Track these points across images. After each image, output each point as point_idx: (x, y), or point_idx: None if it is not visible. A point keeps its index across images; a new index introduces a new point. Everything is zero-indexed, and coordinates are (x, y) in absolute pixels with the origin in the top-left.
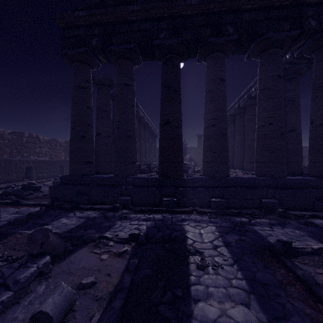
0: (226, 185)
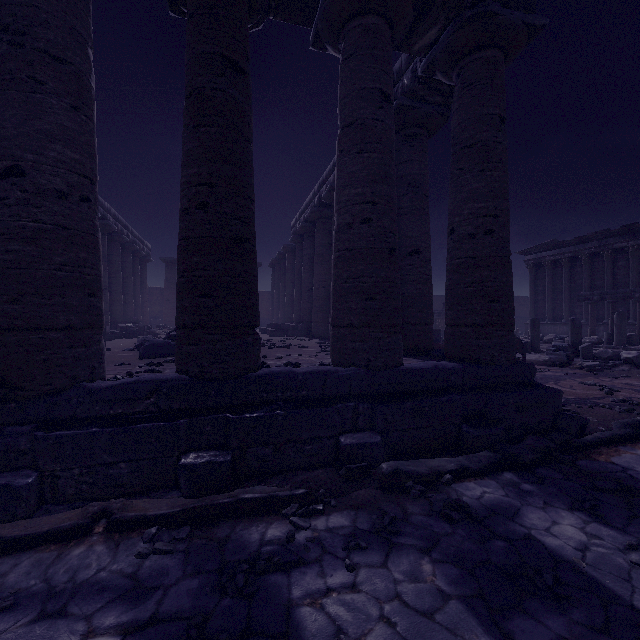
0: (242, 402)
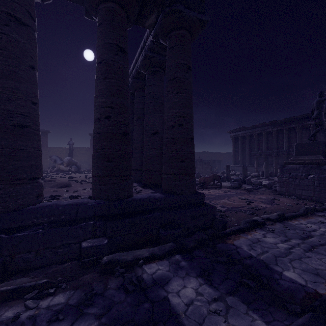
0: (19, 225)
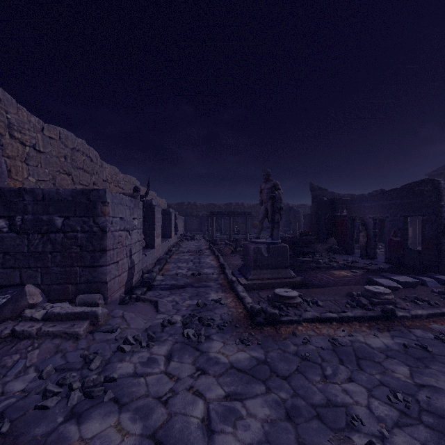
0: None
